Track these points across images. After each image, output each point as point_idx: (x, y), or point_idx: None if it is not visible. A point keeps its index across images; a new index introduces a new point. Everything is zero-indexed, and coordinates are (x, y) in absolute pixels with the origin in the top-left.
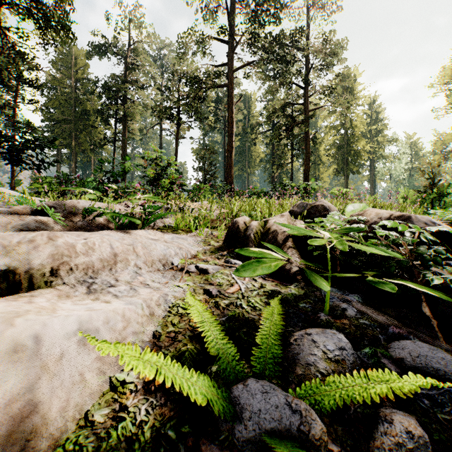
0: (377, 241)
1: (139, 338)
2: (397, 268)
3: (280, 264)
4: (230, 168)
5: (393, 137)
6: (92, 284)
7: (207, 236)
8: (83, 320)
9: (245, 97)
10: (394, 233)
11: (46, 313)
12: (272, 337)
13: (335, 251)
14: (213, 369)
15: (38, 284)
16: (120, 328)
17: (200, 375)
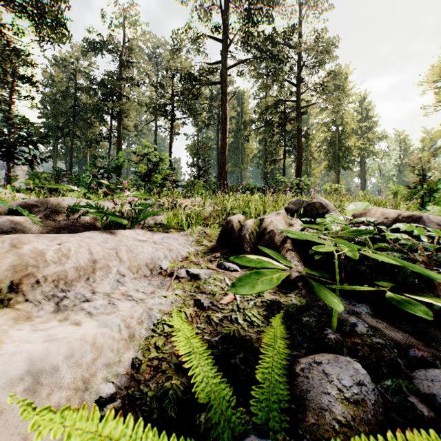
0: (386, 245)
1: (113, 371)
2: (414, 277)
3: (282, 276)
4: (224, 164)
5: (383, 134)
6: (63, 300)
7: (199, 234)
8: (36, 358)
9: (238, 94)
10: (406, 236)
11: None
12: (276, 371)
13: (339, 254)
14: (203, 417)
15: None
16: (89, 360)
17: None
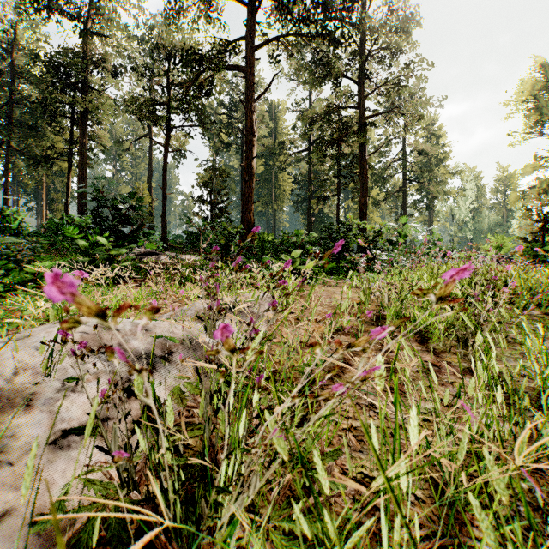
0: None
1: None
2: None
3: None
4: (249, 198)
5: (457, 168)
6: None
7: None
8: None
9: (271, 106)
10: None
11: None
12: None
13: None
14: None
15: None
16: None
17: None
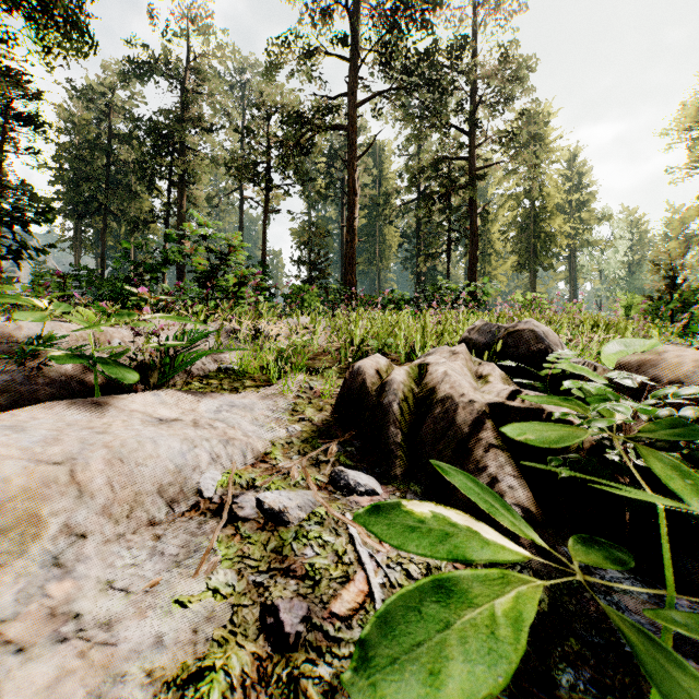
0: None
1: None
2: None
3: (528, 612)
4: (351, 259)
5: (605, 212)
6: None
7: (300, 393)
8: None
9: (374, 148)
10: None
11: None
12: None
13: None
14: None
15: None
16: None
17: None
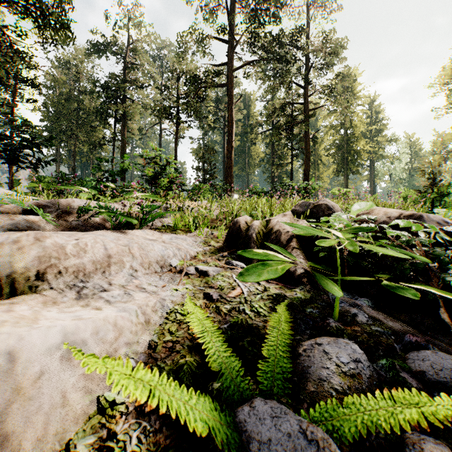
0: (387, 242)
1: (132, 349)
2: (411, 270)
3: (287, 267)
4: (230, 168)
5: (393, 137)
6: (83, 289)
7: (207, 236)
8: (68, 332)
9: (245, 96)
10: (406, 233)
11: (26, 323)
12: (280, 348)
13: (342, 252)
14: (215, 385)
15: (22, 290)
16: (111, 338)
17: (201, 396)
